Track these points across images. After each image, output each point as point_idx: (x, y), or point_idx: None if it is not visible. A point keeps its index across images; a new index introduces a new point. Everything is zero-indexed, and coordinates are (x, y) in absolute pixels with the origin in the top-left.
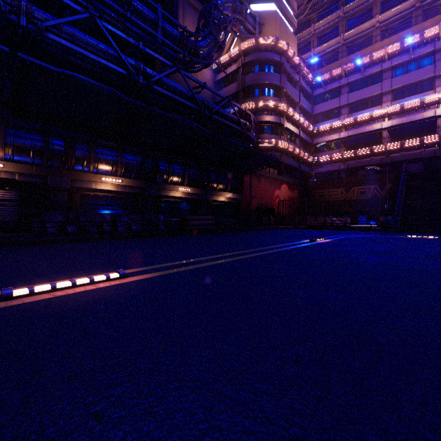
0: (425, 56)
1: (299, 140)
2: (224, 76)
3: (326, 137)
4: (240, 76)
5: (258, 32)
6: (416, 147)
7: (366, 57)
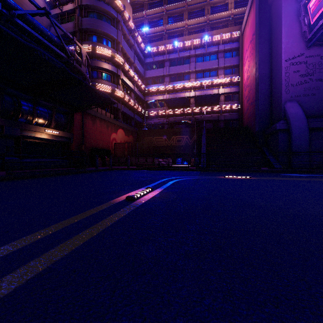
0: (213, 53)
1: (134, 95)
2: (60, 12)
3: (154, 97)
4: (76, 16)
5: None
6: (209, 112)
7: (180, 43)
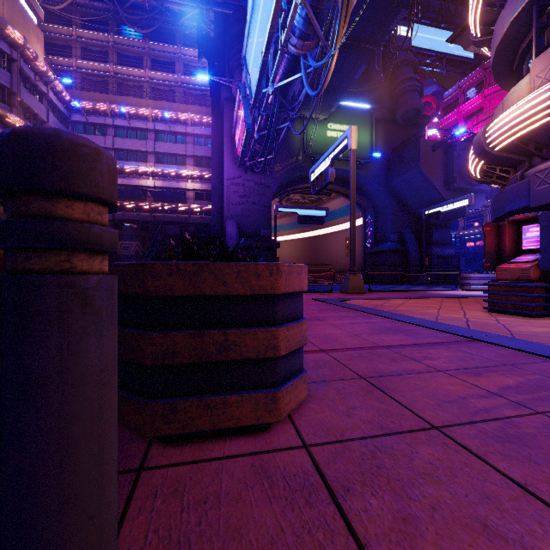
0: (180, 134)
1: None
2: None
3: None
4: None
5: None
6: (174, 212)
7: (132, 108)
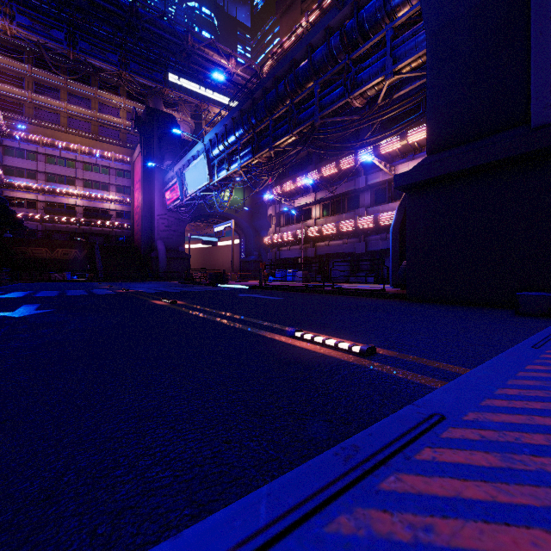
0: (104, 166)
1: None
2: None
3: (21, 194)
4: None
5: None
6: (99, 226)
7: (64, 143)
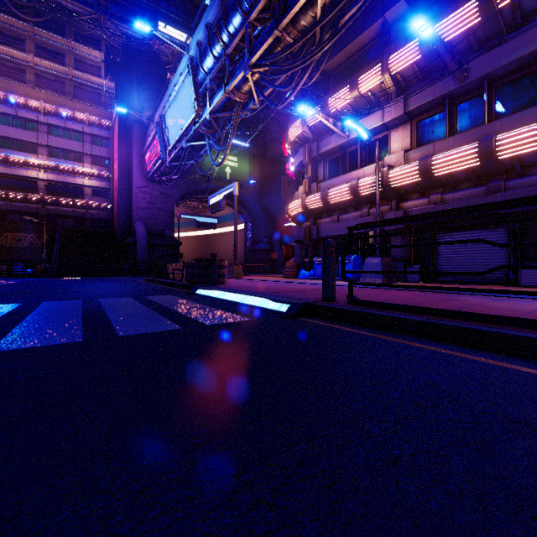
0: (76, 131)
1: None
2: None
3: None
4: None
5: None
6: (70, 206)
7: (21, 97)
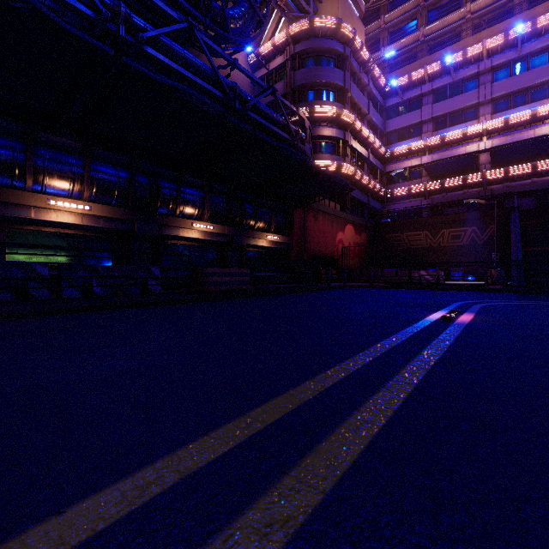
0: (537, 52)
1: (367, 166)
2: (266, 73)
3: (402, 163)
4: (288, 71)
5: (313, 11)
6: (525, 176)
7: (457, 54)
